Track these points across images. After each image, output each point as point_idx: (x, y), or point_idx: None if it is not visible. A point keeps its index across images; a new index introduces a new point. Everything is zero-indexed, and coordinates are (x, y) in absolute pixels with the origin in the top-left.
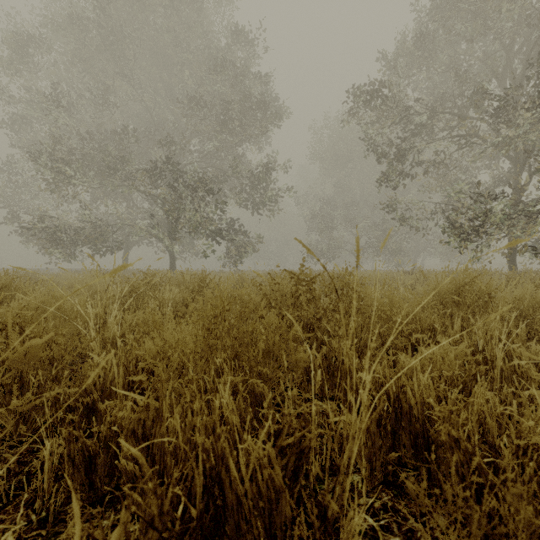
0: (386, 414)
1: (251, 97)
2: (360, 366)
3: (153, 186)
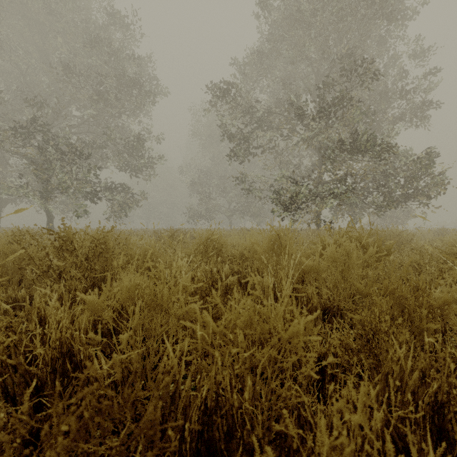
0: (27, 331)
1: (125, 75)
2: (83, 301)
3: (19, 146)
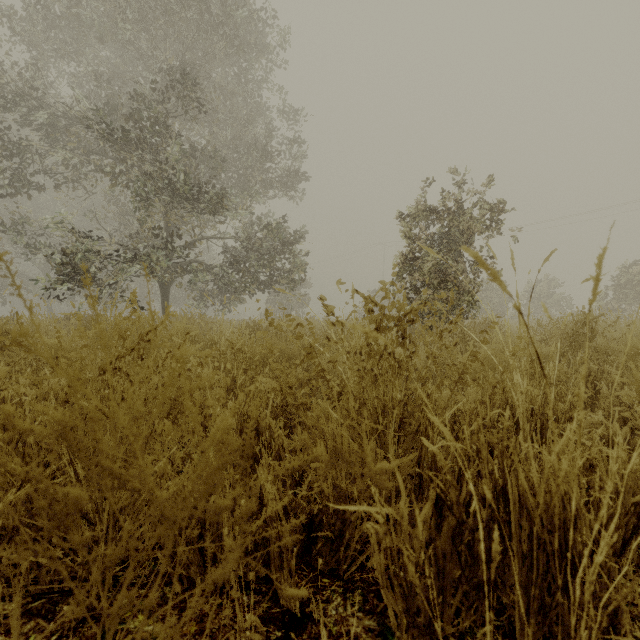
0: None
1: None
2: None
3: None
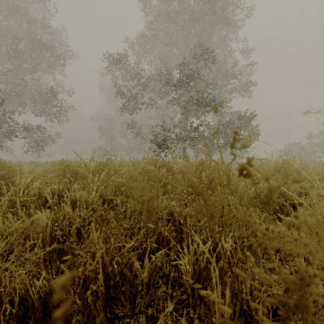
0: None
1: (38, 40)
2: None
3: None
